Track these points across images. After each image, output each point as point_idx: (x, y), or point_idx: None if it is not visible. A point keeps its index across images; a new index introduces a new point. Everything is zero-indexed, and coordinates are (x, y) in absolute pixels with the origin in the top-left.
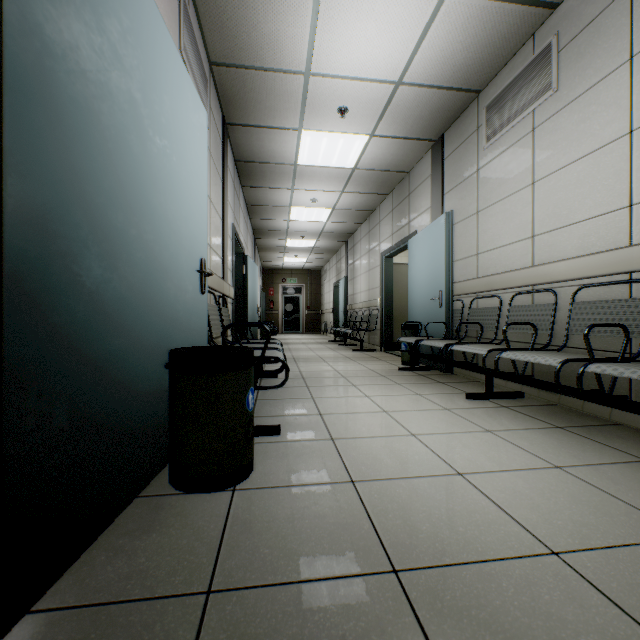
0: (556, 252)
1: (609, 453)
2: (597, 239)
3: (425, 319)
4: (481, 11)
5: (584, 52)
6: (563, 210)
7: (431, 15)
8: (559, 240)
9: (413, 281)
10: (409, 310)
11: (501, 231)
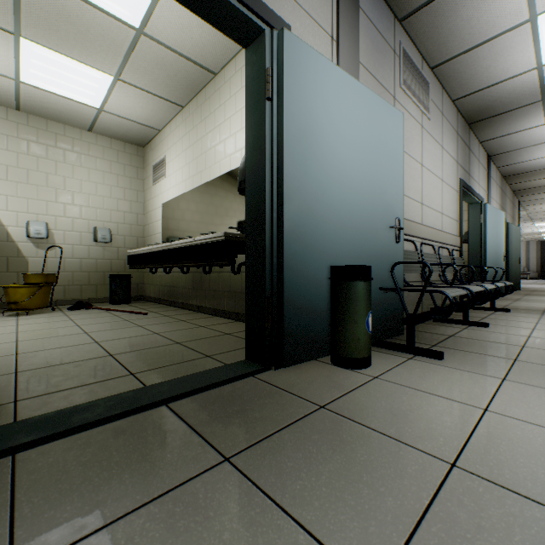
0: (429, 222)
1: (498, 315)
2: (437, 223)
3: (363, 257)
4: (486, 34)
5: (435, 117)
6: (430, 198)
7: (533, 2)
8: (429, 215)
9: (317, 160)
10: (294, 228)
11: (409, 183)
